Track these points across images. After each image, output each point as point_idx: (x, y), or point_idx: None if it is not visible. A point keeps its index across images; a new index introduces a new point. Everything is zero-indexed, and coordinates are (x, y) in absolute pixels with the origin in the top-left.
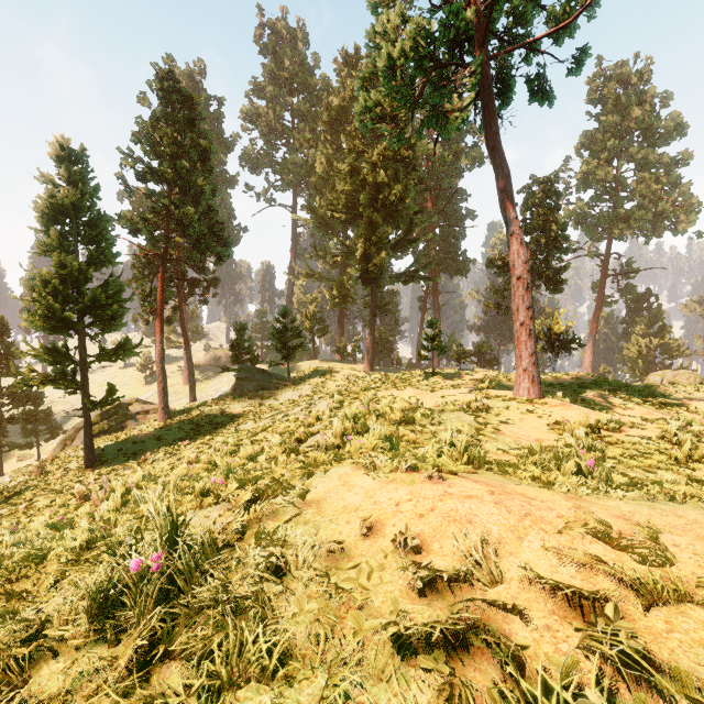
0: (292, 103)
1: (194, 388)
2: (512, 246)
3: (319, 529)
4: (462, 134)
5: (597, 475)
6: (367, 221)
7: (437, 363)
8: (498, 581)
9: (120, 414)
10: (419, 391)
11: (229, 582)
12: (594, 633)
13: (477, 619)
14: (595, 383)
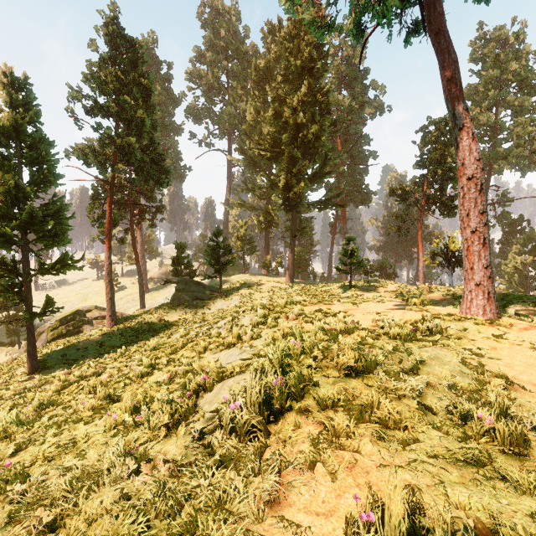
0: (227, 66)
1: (143, 297)
2: (461, 142)
3: None
4: (366, 89)
5: None
6: (289, 156)
7: (345, 276)
8: None
9: (77, 319)
10: (348, 306)
11: None
12: None
13: None
14: (511, 296)
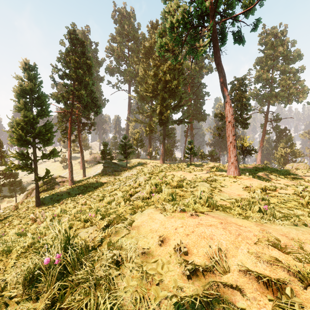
0: (128, 45)
1: (84, 171)
2: (226, 108)
3: (138, 241)
4: (203, 59)
5: (269, 213)
6: (161, 97)
7: (192, 160)
8: (227, 271)
9: (52, 182)
10: (185, 172)
11: (93, 268)
12: (280, 303)
13: (217, 292)
14: (263, 169)
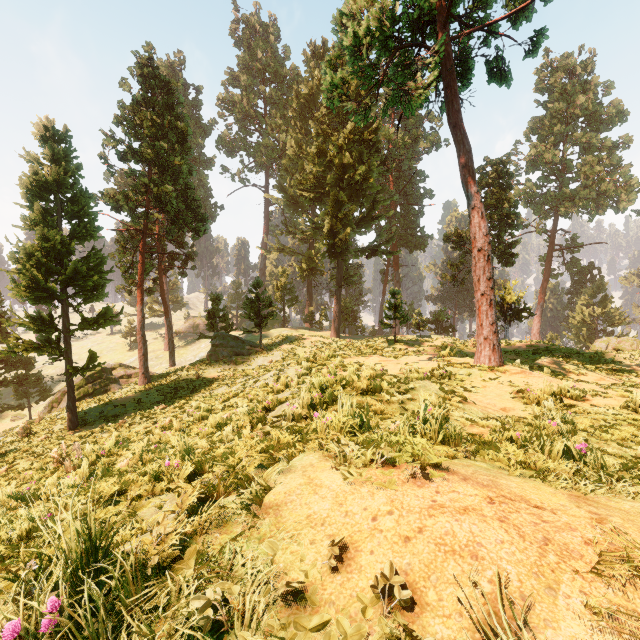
0: (264, 92)
1: (173, 354)
2: (473, 220)
3: (276, 551)
4: (421, 120)
5: (591, 461)
6: (334, 199)
7: (397, 330)
8: None
9: (104, 378)
10: (383, 358)
11: (151, 639)
12: None
13: None
14: (548, 350)
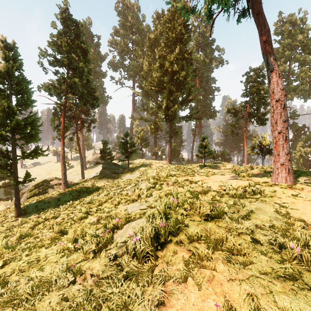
0: (132, 38)
1: (83, 172)
2: (272, 79)
3: None
4: (213, 51)
5: None
6: (168, 90)
7: (201, 160)
8: None
9: (44, 185)
10: (203, 177)
11: None
12: None
13: None
14: (299, 171)
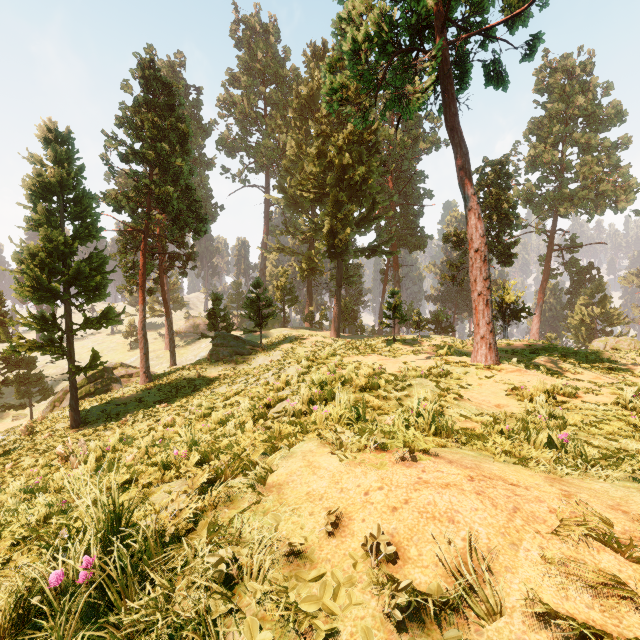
0: (264, 92)
1: (174, 354)
2: (470, 221)
3: (279, 522)
4: (420, 121)
5: (571, 450)
6: (334, 200)
7: (397, 330)
8: (497, 612)
9: (105, 377)
10: (382, 357)
11: (172, 591)
12: None
13: None
14: (545, 349)
